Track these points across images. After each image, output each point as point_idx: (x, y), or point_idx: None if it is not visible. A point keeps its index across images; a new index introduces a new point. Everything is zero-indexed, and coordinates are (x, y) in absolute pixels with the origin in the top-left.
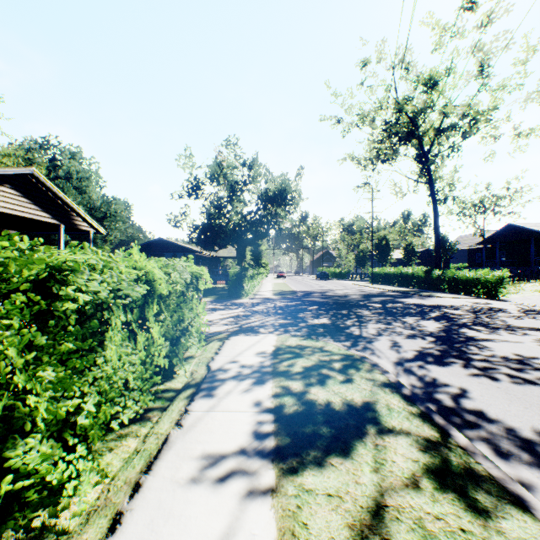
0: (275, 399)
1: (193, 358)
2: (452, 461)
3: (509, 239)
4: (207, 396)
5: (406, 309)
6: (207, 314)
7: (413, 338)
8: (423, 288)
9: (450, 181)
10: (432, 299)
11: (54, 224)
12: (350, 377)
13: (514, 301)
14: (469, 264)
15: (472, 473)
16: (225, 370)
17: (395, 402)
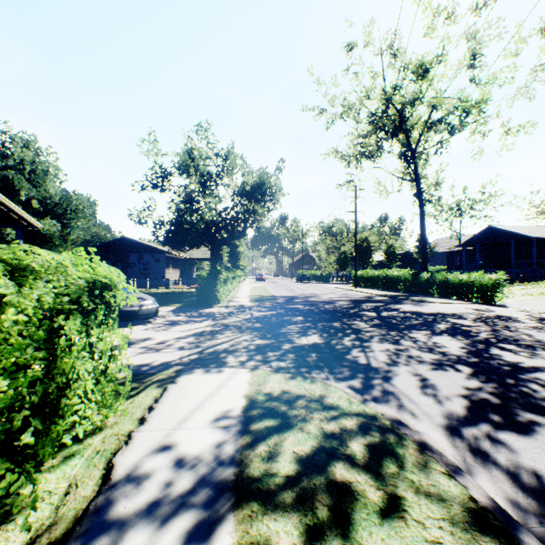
0: None
1: (98, 431)
2: None
3: (489, 241)
4: None
5: (406, 319)
6: (162, 330)
7: (443, 369)
8: (410, 292)
9: (437, 180)
10: (426, 304)
11: None
12: (395, 493)
13: (513, 307)
14: (448, 267)
15: None
16: (139, 481)
17: None
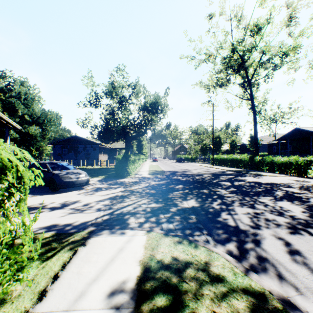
0: None
1: (0, 305)
2: None
3: (296, 137)
4: None
5: (252, 187)
6: (89, 195)
7: (299, 233)
8: (248, 169)
9: (264, 99)
10: (261, 177)
11: None
12: None
13: None
14: (268, 153)
15: None
16: None
17: None
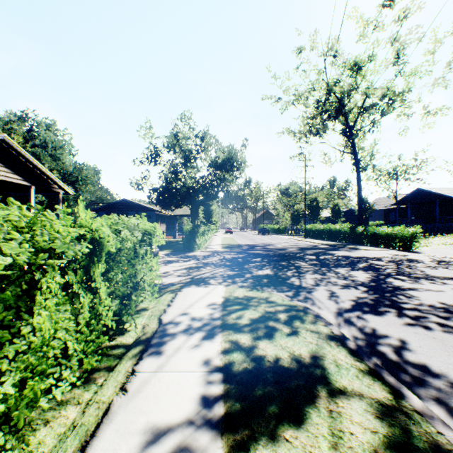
0: (224, 356)
1: (147, 310)
2: (413, 432)
3: (418, 201)
4: (156, 354)
5: (337, 260)
6: (163, 266)
7: (348, 288)
8: (349, 242)
9: (371, 152)
10: (357, 251)
11: (25, 186)
12: (296, 329)
13: (426, 253)
14: (385, 222)
15: (437, 448)
16: (176, 324)
17: (342, 358)
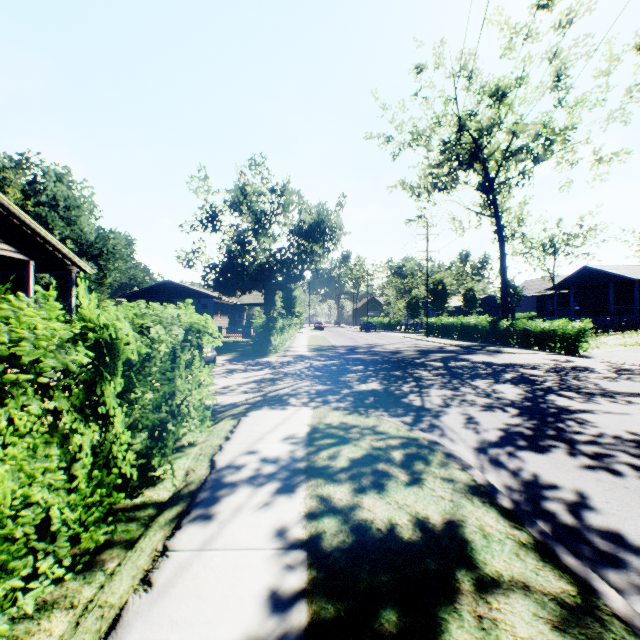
0: (309, 521)
1: (194, 445)
2: None
3: (584, 284)
4: (202, 519)
5: (473, 368)
6: (223, 377)
7: (492, 410)
8: (489, 342)
9: (520, 215)
10: (501, 355)
11: (21, 260)
12: (419, 476)
13: (598, 358)
14: (538, 313)
15: None
16: (237, 468)
17: (492, 523)
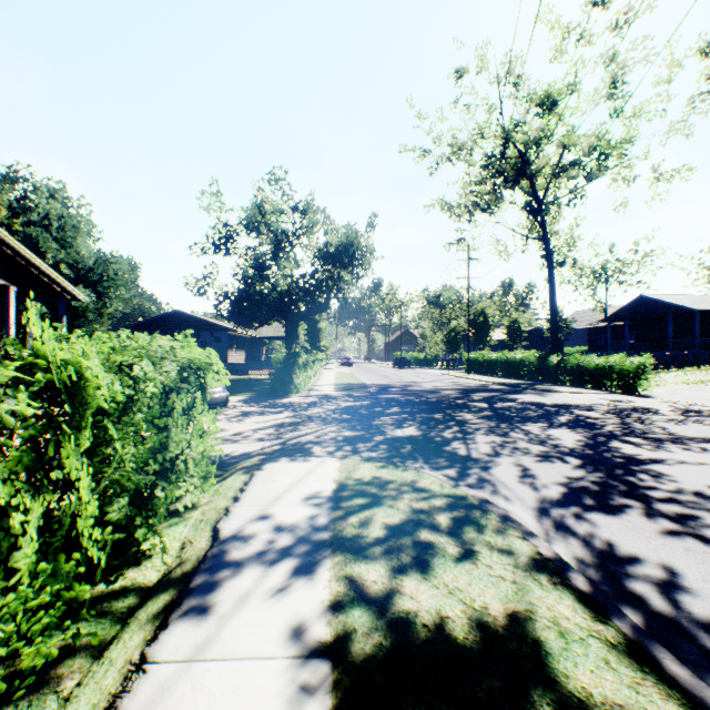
0: (335, 615)
1: (195, 508)
2: None
3: (640, 315)
4: (196, 613)
5: (523, 410)
6: (236, 422)
7: (549, 460)
8: (537, 380)
9: (571, 238)
10: (553, 394)
11: None
12: (471, 548)
13: (660, 397)
14: (589, 348)
15: None
16: (245, 539)
17: (568, 614)
